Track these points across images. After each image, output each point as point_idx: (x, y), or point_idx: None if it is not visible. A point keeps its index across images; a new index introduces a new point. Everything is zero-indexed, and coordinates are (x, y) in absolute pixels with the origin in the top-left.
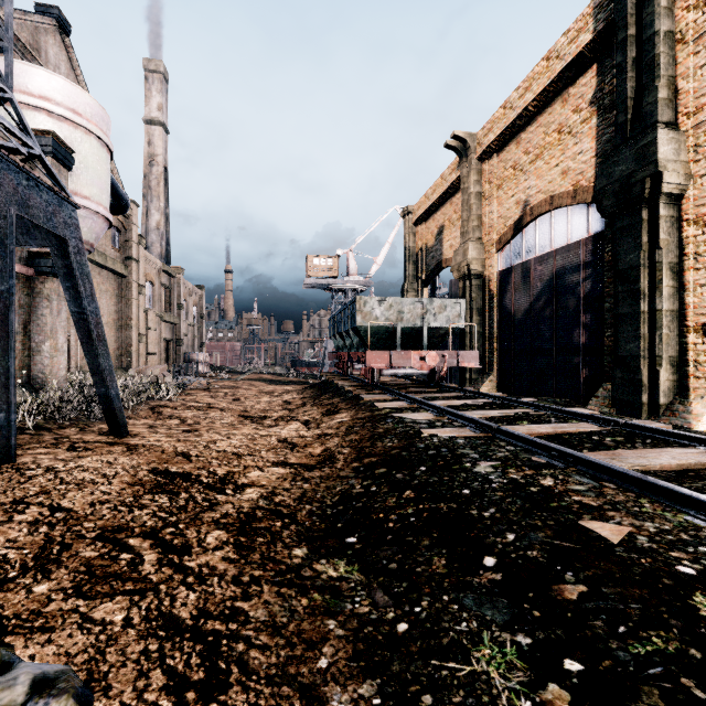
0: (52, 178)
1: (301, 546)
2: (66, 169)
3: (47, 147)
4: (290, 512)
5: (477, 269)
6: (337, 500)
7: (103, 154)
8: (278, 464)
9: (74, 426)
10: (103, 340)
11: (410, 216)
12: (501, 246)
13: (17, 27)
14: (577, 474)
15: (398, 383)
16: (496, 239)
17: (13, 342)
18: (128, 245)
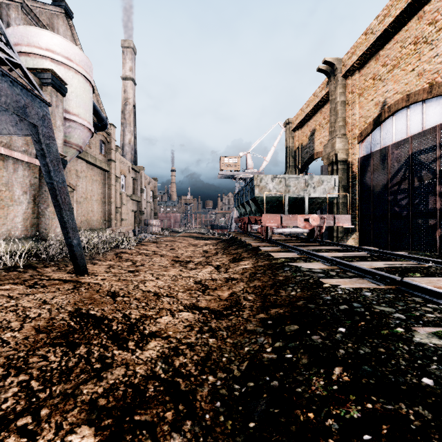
0: (30, 82)
1: None
2: (61, 95)
3: (48, 79)
4: (188, 388)
5: (342, 157)
6: (245, 368)
7: (87, 87)
8: (189, 308)
9: (56, 265)
10: (68, 203)
11: (290, 125)
12: (362, 138)
13: (39, 13)
14: None
15: (285, 239)
16: (358, 134)
17: None
18: (109, 152)
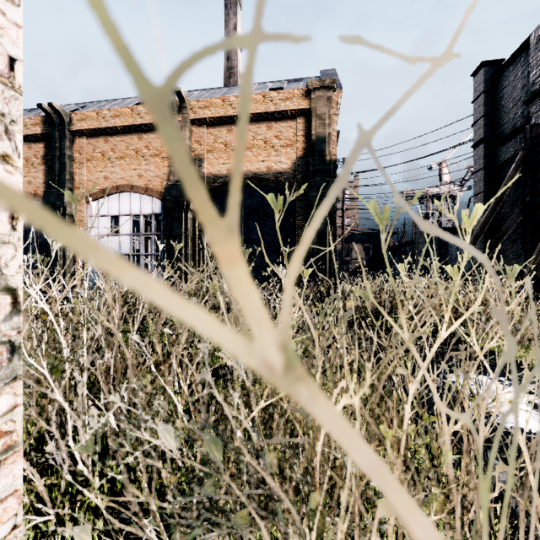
0: None
1: None
2: None
3: None
4: None
5: None
6: None
7: None
8: None
9: None
10: None
11: None
12: None
13: None
14: None
15: None
16: None
17: None
18: None
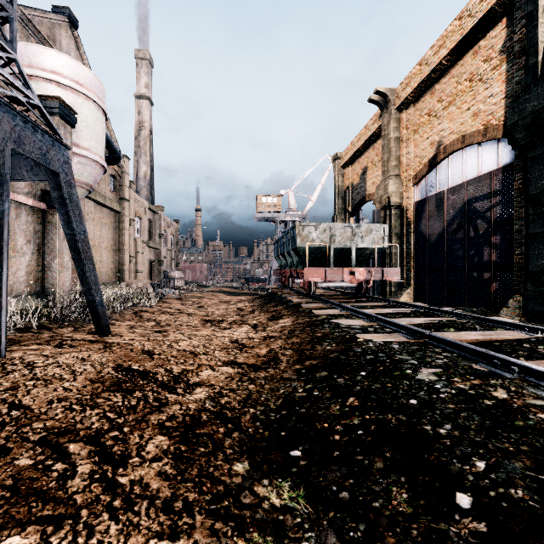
0: (48, 124)
1: (242, 460)
2: (70, 126)
3: (56, 109)
4: (234, 416)
5: (396, 201)
6: (280, 403)
7: (99, 116)
8: (228, 364)
9: (71, 326)
10: (89, 256)
11: (339, 161)
12: (417, 181)
13: (38, 23)
14: (529, 386)
15: (331, 294)
16: (413, 175)
17: (6, 255)
18: (122, 189)
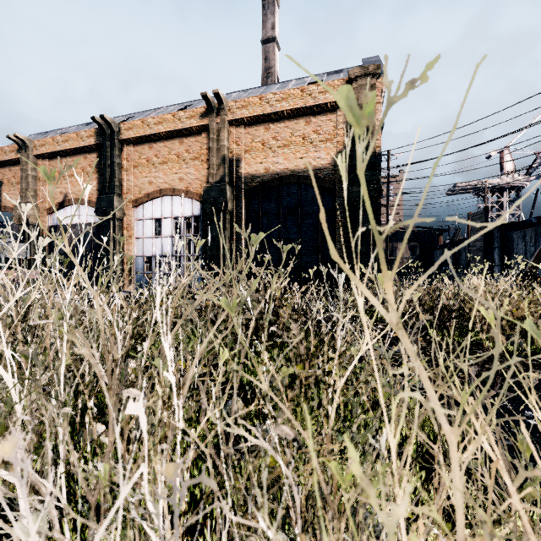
0: None
1: None
2: None
3: None
4: None
5: (34, 222)
6: None
7: None
8: None
9: None
10: None
11: None
12: (51, 212)
13: None
14: None
15: None
16: (48, 207)
17: None
18: None
